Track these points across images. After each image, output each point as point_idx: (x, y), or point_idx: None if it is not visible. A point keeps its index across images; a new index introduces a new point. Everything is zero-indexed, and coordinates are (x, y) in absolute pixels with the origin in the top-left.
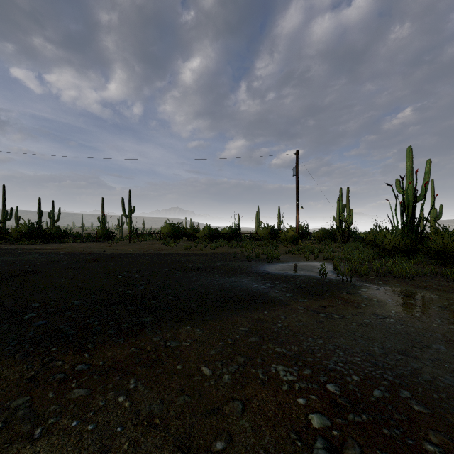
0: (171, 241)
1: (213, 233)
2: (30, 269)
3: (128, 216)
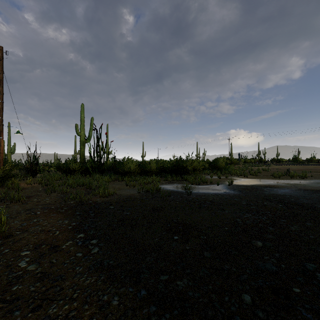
0: None
1: None
2: None
3: None
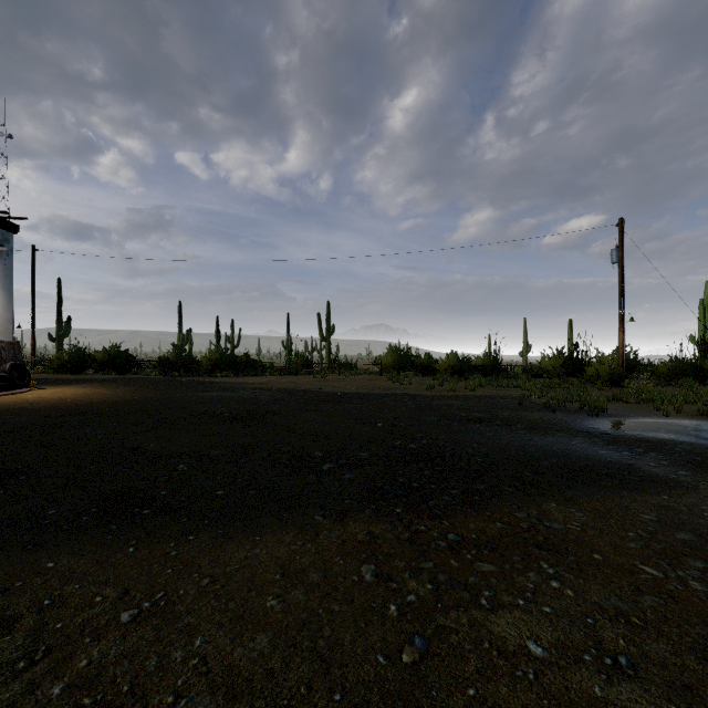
0: (402, 376)
1: (464, 365)
2: (265, 409)
3: (325, 339)
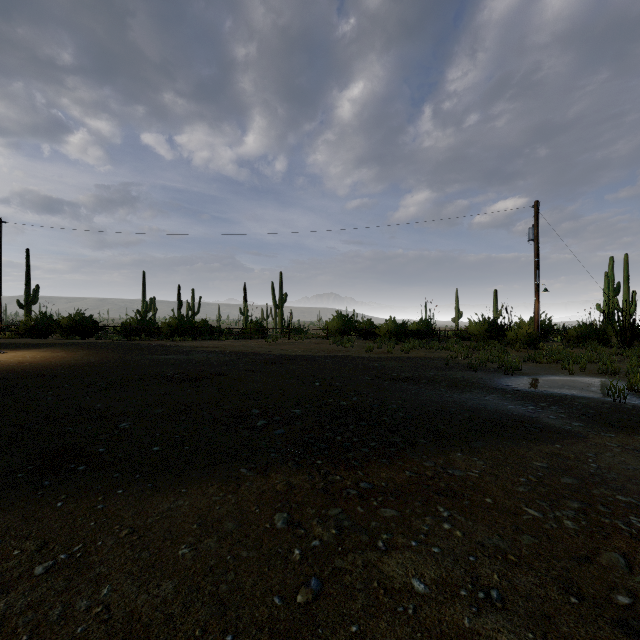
0: (345, 340)
1: (400, 330)
2: (214, 371)
3: (278, 306)
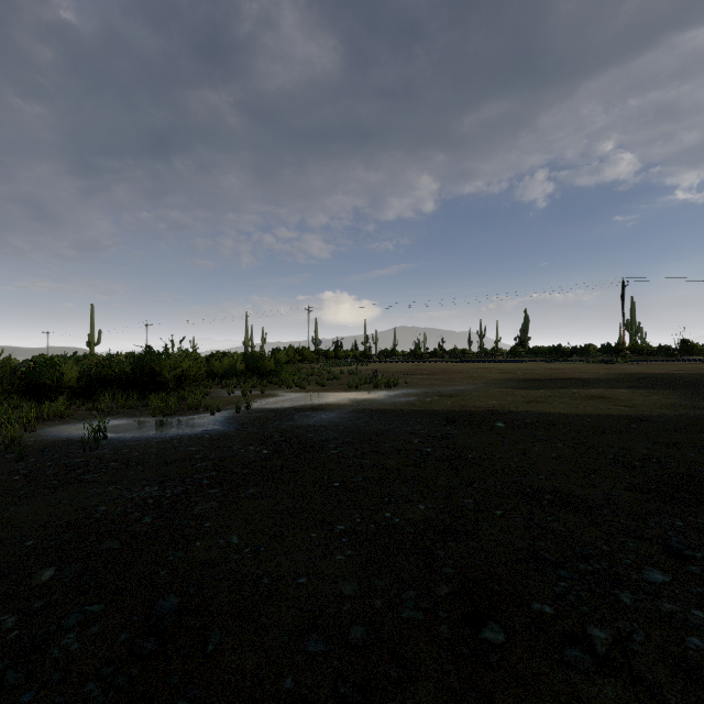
0: None
1: None
2: None
3: None
